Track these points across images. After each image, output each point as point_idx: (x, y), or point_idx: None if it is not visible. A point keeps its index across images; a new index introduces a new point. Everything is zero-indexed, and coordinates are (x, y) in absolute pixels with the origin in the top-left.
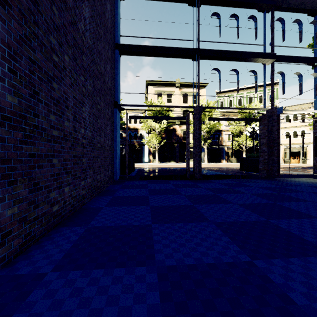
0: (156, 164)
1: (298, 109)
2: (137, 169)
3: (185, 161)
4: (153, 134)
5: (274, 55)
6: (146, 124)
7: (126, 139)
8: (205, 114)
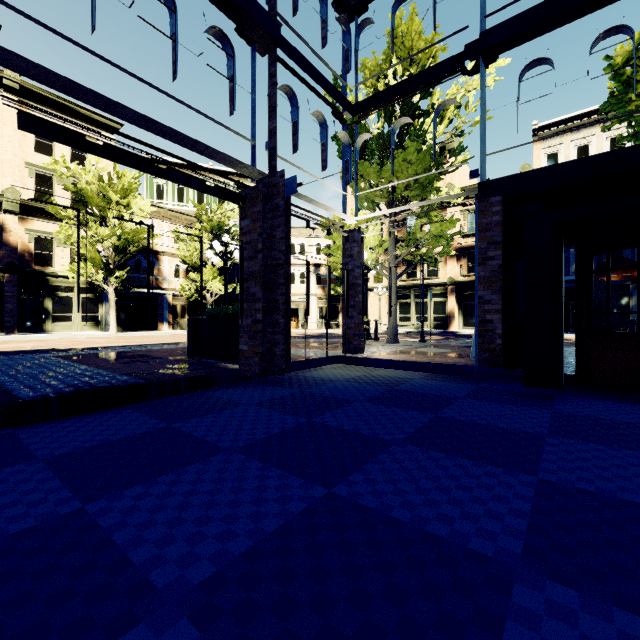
0: None
1: (296, 234)
2: None
3: (44, 327)
4: None
5: (277, 27)
6: None
7: None
8: (108, 199)
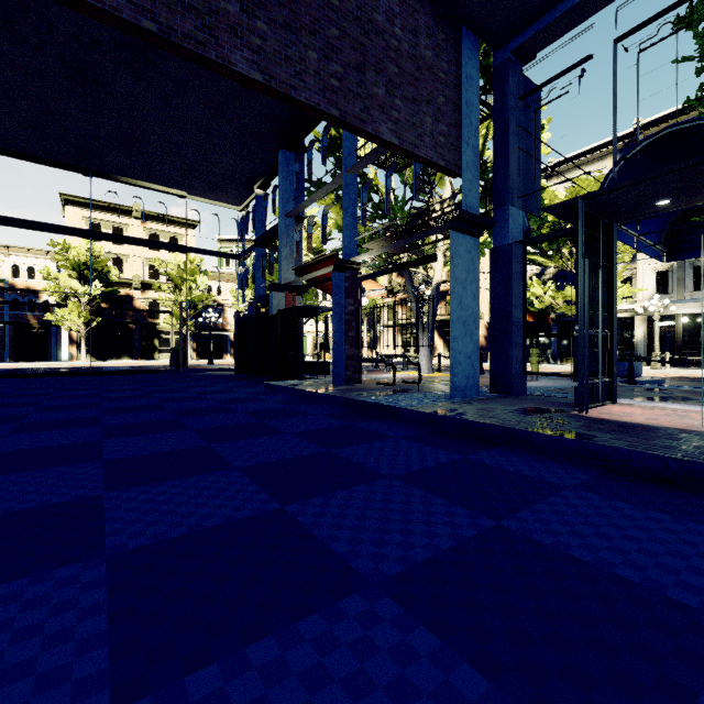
0: (80, 363)
1: None
2: (8, 369)
3: (154, 357)
4: (74, 306)
5: (185, 248)
6: (55, 285)
7: (3, 311)
8: (183, 278)
